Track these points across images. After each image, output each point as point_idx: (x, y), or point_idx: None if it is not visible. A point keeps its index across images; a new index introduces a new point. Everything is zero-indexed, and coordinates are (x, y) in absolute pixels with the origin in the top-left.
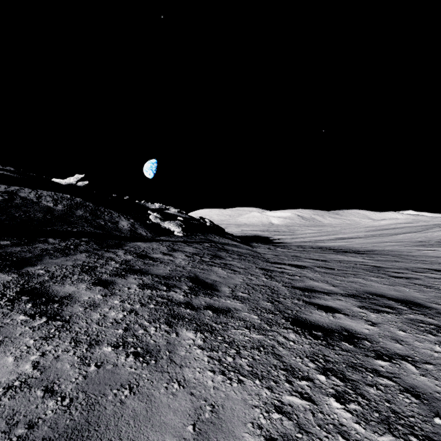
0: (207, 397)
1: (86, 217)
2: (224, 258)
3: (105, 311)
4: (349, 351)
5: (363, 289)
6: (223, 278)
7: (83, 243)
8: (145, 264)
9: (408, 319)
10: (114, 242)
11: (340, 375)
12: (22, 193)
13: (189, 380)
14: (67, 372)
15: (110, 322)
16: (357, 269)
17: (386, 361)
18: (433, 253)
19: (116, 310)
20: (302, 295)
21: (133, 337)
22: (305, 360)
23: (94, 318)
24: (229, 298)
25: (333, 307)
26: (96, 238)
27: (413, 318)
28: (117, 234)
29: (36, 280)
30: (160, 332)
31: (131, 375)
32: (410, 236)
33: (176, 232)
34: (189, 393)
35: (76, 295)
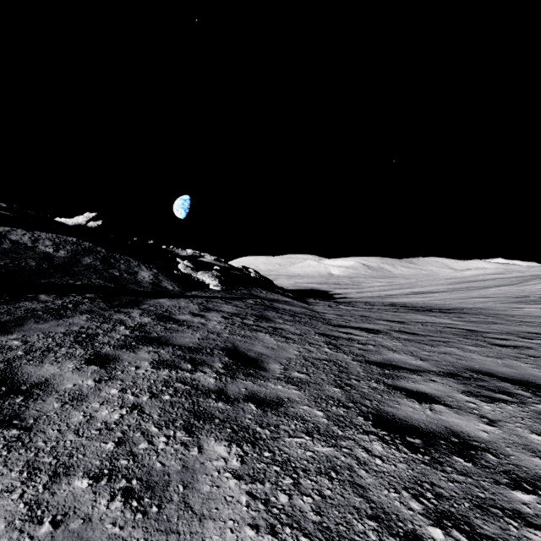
0: None
1: (95, 266)
2: (273, 319)
3: (94, 409)
4: (468, 475)
5: (462, 363)
6: (272, 350)
7: (87, 301)
8: (166, 329)
9: (538, 413)
10: (129, 298)
11: (466, 527)
12: (13, 236)
13: None
14: None
15: (97, 429)
16: (447, 333)
17: (529, 493)
18: (537, 312)
19: (111, 406)
20: (381, 375)
21: (128, 458)
22: (404, 496)
23: (72, 422)
24: (281, 382)
25: (427, 394)
26: (105, 294)
27: None
28: (134, 288)
29: (2, 357)
30: (174, 446)
31: None
32: (504, 289)
33: (212, 285)
34: None
35: (55, 381)
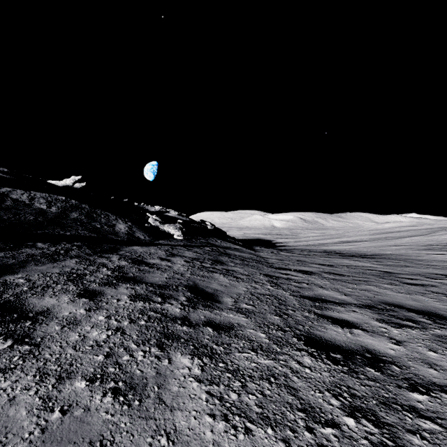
0: None
1: (81, 220)
2: (226, 263)
3: (86, 331)
4: (377, 381)
5: (378, 298)
6: (225, 287)
7: (75, 248)
8: (139, 270)
9: (435, 335)
10: (109, 246)
11: (372, 417)
12: (14, 195)
13: (181, 430)
14: (21, 422)
15: (90, 346)
16: (367, 274)
17: (423, 394)
18: (442, 257)
19: (100, 328)
20: (312, 307)
21: (115, 367)
22: (326, 395)
23: (70, 340)
24: (232, 311)
25: (348, 321)
26: (89, 242)
27: (441, 334)
28: (113, 238)
29: (12, 291)
30: (150, 358)
31: (106, 426)
32: (416, 239)
33: (176, 236)
34: None
35: (54, 310)
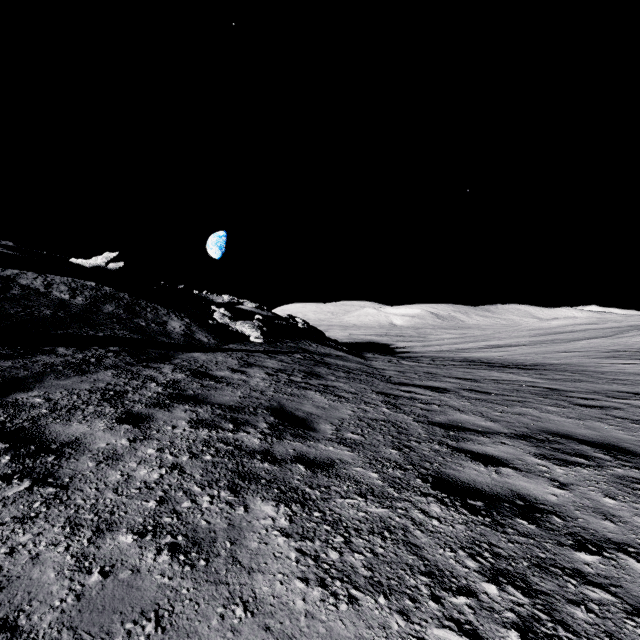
0: (293, 635)
1: (118, 315)
2: (324, 376)
3: (131, 468)
4: (531, 536)
5: (538, 425)
6: (323, 409)
7: (111, 354)
8: (202, 387)
9: (615, 476)
10: (159, 352)
11: (522, 584)
12: (23, 280)
13: (262, 598)
14: (49, 587)
15: (137, 488)
16: (524, 393)
17: (593, 554)
18: (632, 368)
19: (149, 465)
20: (445, 437)
21: (172, 516)
22: (460, 555)
23: (110, 481)
24: (332, 443)
25: (495, 457)
26: (131, 347)
27: (624, 475)
28: (164, 341)
29: (26, 415)
30: (219, 505)
31: (162, 592)
32: (596, 342)
33: (253, 337)
34: (263, 627)
35: (86, 441)
